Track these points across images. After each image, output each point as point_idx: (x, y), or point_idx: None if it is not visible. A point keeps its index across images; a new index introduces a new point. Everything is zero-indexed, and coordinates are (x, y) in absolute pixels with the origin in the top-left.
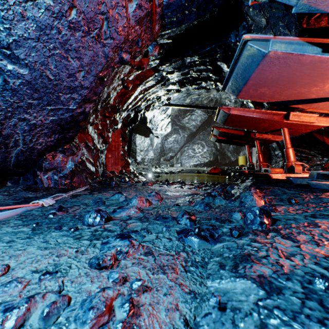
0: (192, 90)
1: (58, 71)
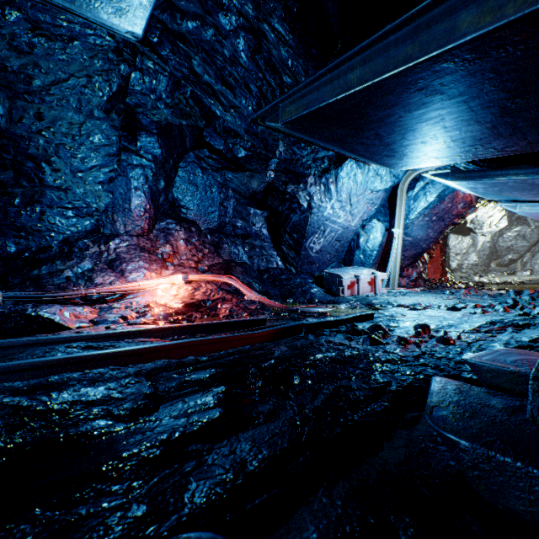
0: None
1: (422, 235)
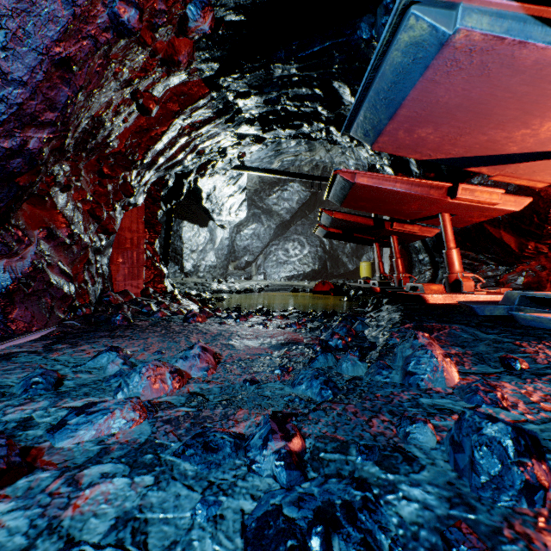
0: (283, 146)
1: None
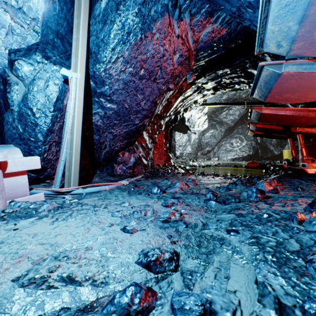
0: None
1: (131, 103)
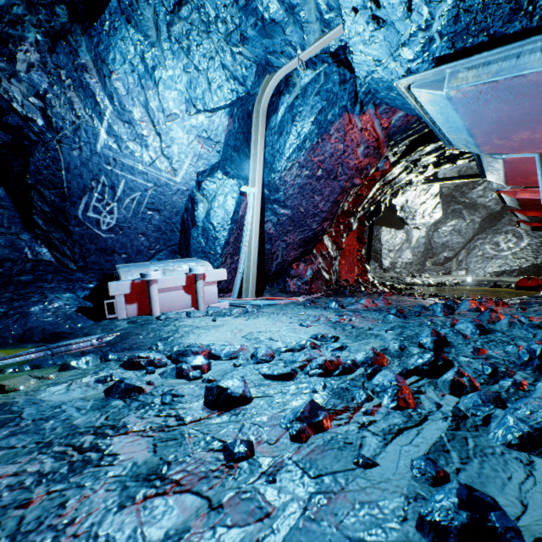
0: None
1: (307, 206)
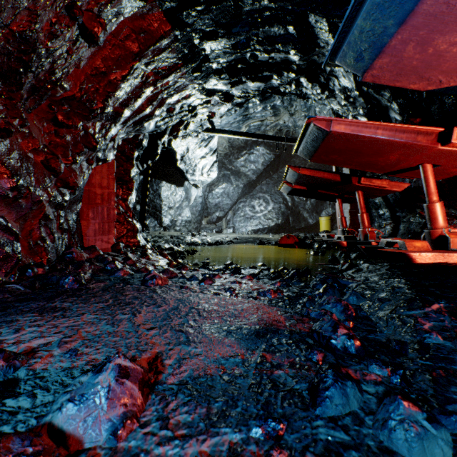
0: (250, 111)
1: None
